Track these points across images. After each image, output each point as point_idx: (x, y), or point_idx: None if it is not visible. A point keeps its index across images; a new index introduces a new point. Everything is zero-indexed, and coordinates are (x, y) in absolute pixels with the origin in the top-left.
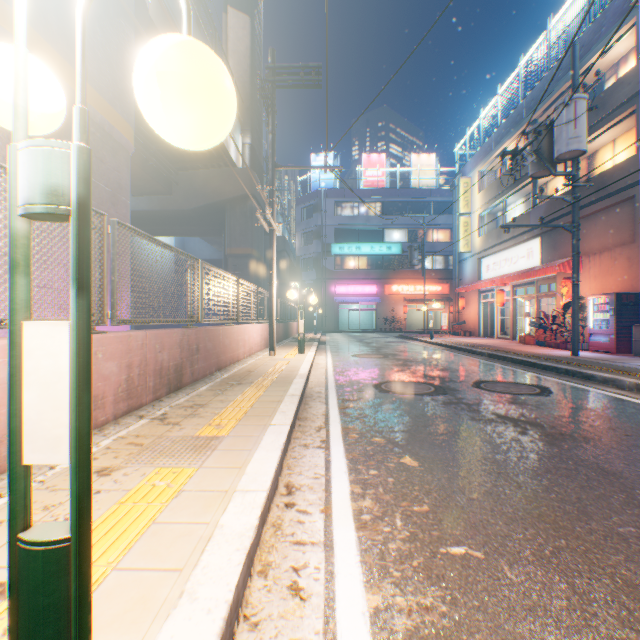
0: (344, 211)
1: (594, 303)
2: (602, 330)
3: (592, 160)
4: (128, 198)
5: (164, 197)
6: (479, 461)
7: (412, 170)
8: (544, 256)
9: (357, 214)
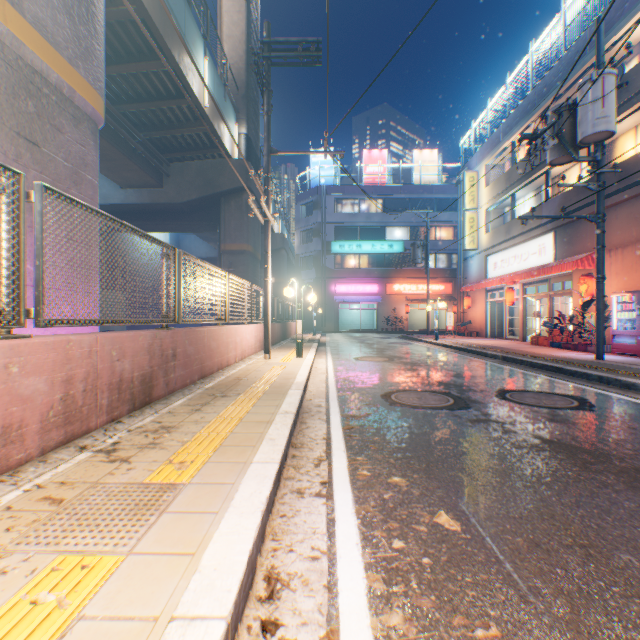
0: (344, 208)
1: (618, 302)
2: (628, 331)
3: (611, 148)
4: (96, 178)
5: (155, 190)
6: (547, 521)
7: (414, 166)
8: (558, 252)
9: (358, 211)
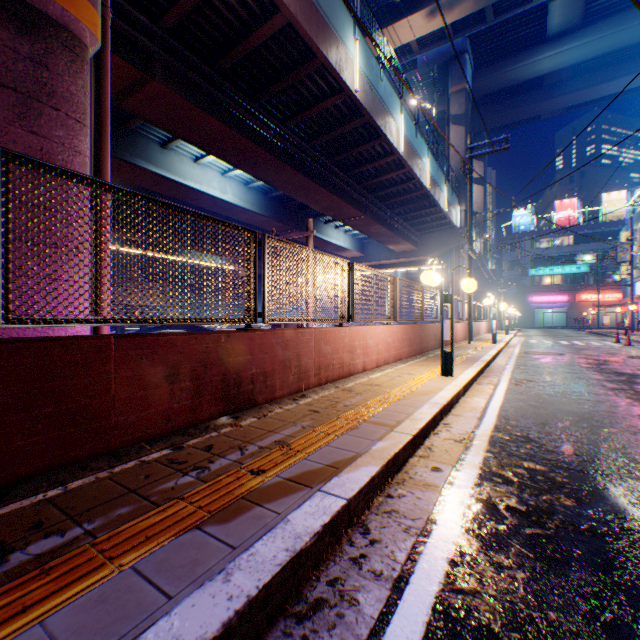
0: (538, 245)
1: None
2: None
3: None
4: None
5: (444, 270)
6: (542, 337)
7: (599, 208)
8: None
9: (549, 245)
